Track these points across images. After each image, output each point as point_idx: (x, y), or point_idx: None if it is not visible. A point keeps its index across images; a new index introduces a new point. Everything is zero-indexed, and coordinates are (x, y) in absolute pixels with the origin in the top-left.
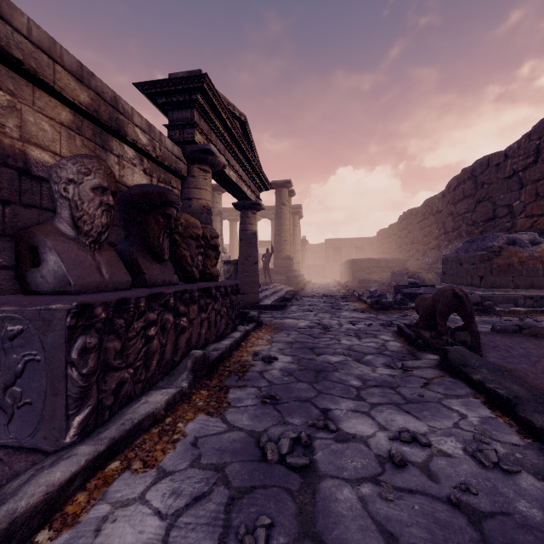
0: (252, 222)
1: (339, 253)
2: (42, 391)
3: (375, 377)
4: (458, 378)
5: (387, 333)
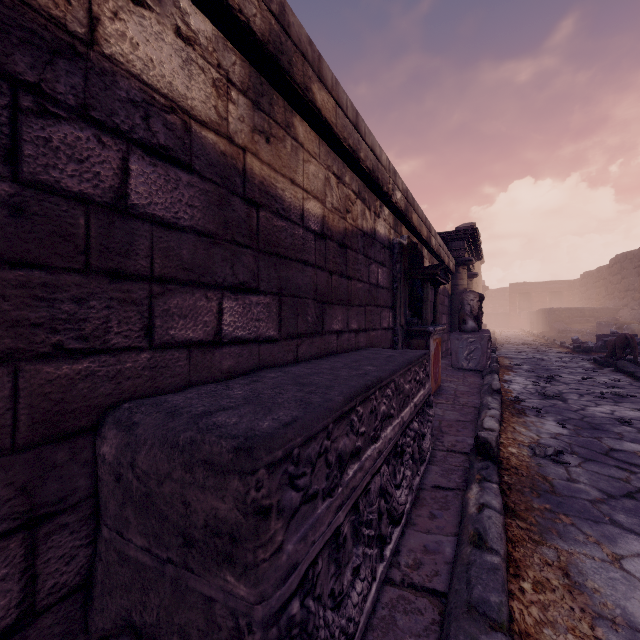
0: (470, 287)
1: (528, 299)
2: (479, 355)
3: (576, 371)
4: (620, 372)
5: (585, 362)
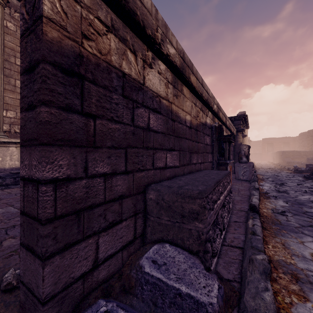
0: (243, 141)
1: (271, 146)
2: (248, 173)
3: (294, 181)
4: None
5: (299, 177)
